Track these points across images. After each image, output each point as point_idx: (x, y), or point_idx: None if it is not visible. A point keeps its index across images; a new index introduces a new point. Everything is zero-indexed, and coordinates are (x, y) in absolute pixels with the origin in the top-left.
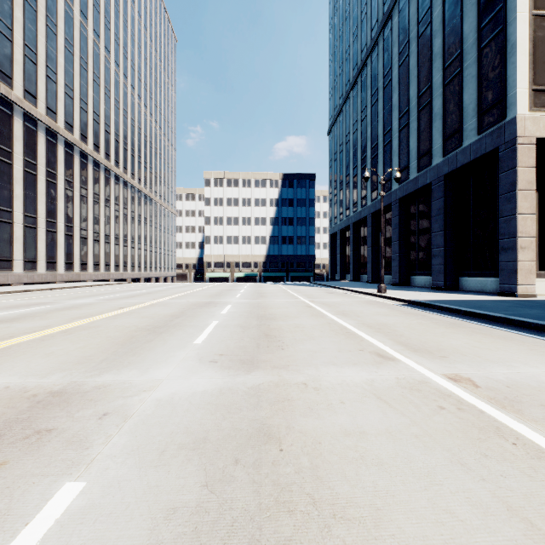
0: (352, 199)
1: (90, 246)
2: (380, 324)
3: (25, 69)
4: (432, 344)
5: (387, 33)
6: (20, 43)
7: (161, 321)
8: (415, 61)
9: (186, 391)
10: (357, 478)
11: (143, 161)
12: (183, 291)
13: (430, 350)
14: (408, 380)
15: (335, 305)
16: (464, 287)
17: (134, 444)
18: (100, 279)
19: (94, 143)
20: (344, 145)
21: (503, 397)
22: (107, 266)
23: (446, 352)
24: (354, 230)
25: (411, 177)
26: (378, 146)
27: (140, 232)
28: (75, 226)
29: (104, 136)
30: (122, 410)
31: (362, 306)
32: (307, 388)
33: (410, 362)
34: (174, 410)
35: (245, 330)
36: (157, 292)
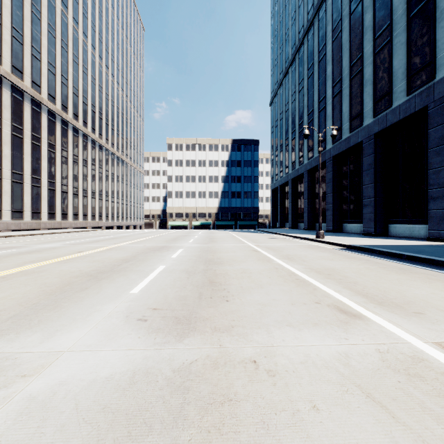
0: (290, 159)
1: (70, 199)
2: (328, 270)
3: (12, 48)
4: (394, 294)
5: (321, 14)
6: (8, 26)
7: (109, 265)
8: (348, 36)
9: (83, 377)
10: None
11: (116, 129)
12: (144, 237)
13: (397, 303)
14: (395, 354)
15: (279, 249)
16: (393, 233)
17: None
18: (79, 227)
19: (74, 113)
20: (284, 113)
21: None
22: (85, 215)
23: (418, 307)
24: (293, 185)
25: (344, 137)
26: (314, 112)
27: (114, 188)
28: (57, 182)
29: (82, 107)
30: None
31: (304, 250)
32: (258, 372)
33: (382, 321)
34: (40, 429)
35: (190, 276)
36: (121, 237)
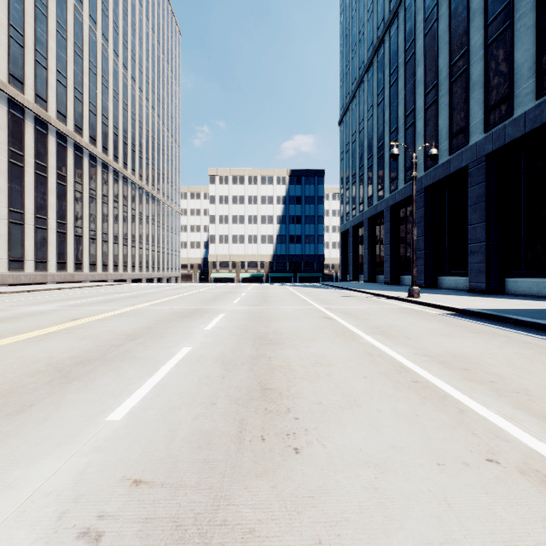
0: (366, 192)
1: (86, 245)
2: (457, 358)
3: (10, 51)
4: None
5: (409, 1)
6: (3, 23)
7: (102, 347)
8: (447, 25)
9: None
10: None
11: (145, 157)
12: (175, 294)
13: None
14: None
15: (361, 315)
16: (512, 290)
17: None
18: (97, 280)
19: (91, 135)
20: (357, 134)
21: None
22: (105, 265)
23: None
24: (369, 226)
25: (441, 161)
26: (398, 130)
27: (142, 231)
28: (68, 224)
29: (101, 129)
30: None
31: (399, 317)
32: None
33: None
34: None
35: (227, 373)
36: (144, 295)
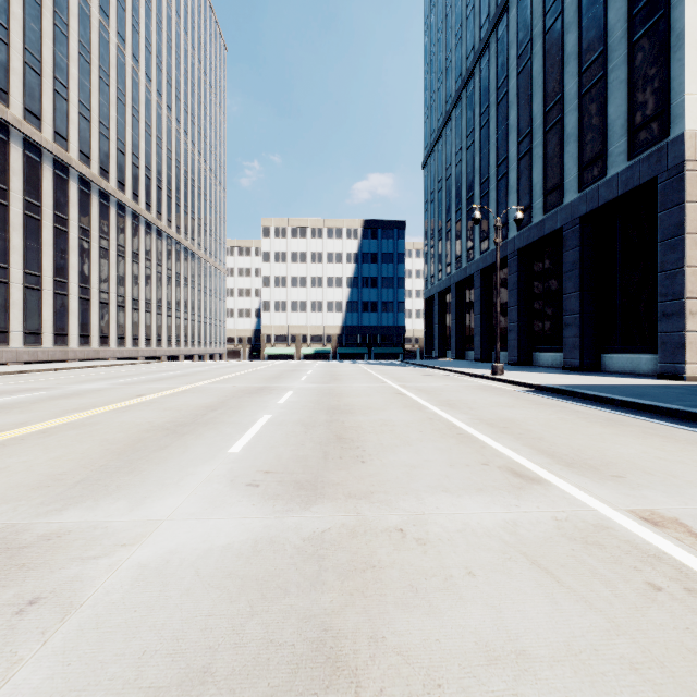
0: (454, 252)
1: (113, 314)
2: (504, 421)
3: (25, 81)
4: (591, 453)
5: (501, 31)
6: (18, 47)
7: (189, 415)
8: (541, 66)
9: (196, 545)
10: None
11: (183, 204)
12: (231, 372)
13: (592, 464)
14: (574, 522)
15: (435, 391)
16: (608, 367)
17: (57, 689)
18: (126, 357)
19: (118, 180)
20: (444, 181)
21: None
22: (135, 339)
23: (619, 469)
24: (457, 292)
25: (535, 221)
26: (489, 180)
27: (179, 296)
28: (92, 288)
29: (131, 171)
30: (68, 590)
31: (473, 393)
32: (406, 540)
33: (567, 486)
34: (164, 592)
35: (308, 430)
36: (195, 374)
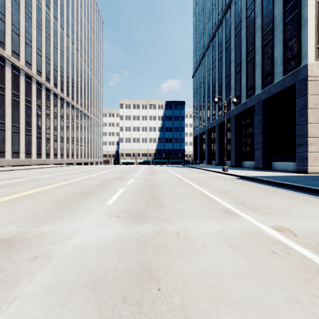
0: (206, 116)
1: (52, 143)
2: (225, 191)
3: (12, 38)
4: (260, 204)
5: (227, 16)
6: (9, 23)
7: (89, 189)
8: (245, 32)
9: (96, 238)
10: (217, 317)
11: (83, 93)
12: (105, 170)
13: (259, 208)
14: (247, 230)
15: (197, 178)
16: (274, 168)
17: (50, 284)
18: (58, 163)
19: (54, 83)
20: (202, 83)
21: (315, 243)
22: (62, 155)
23: (270, 210)
24: (208, 134)
25: (242, 102)
26: (222, 83)
27: (82, 136)
28: (42, 132)
29: (60, 79)
30: (48, 253)
31: (213, 179)
32: (179, 236)
33: (247, 217)
34: (85, 254)
35: (140, 195)
36: (90, 171)
